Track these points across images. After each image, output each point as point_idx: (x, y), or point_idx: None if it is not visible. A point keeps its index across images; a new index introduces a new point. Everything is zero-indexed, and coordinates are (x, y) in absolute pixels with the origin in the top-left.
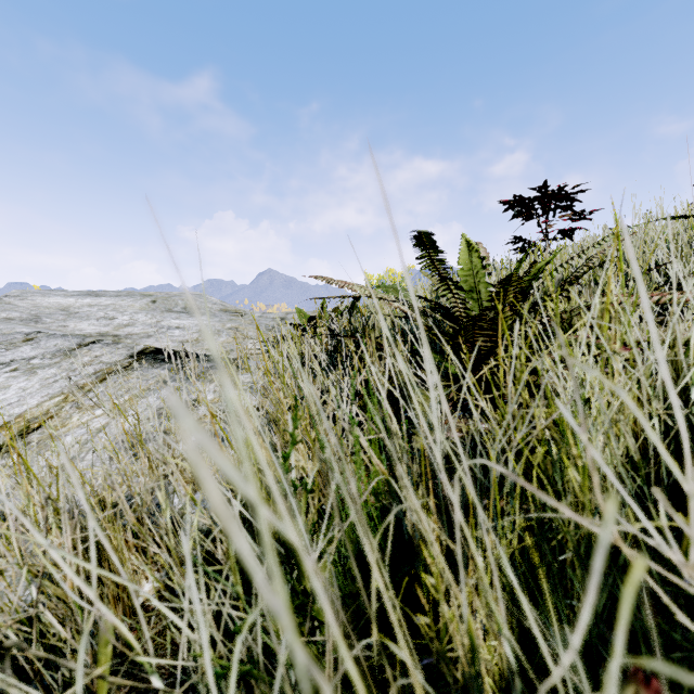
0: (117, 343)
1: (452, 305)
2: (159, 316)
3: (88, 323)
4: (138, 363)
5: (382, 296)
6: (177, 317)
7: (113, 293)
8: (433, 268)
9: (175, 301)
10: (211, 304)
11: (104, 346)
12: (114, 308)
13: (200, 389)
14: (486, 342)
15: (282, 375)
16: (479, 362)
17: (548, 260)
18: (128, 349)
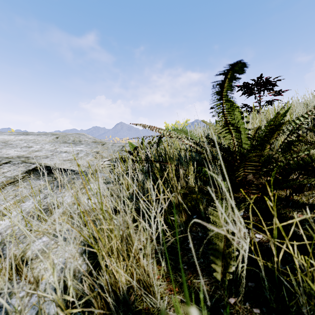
0: (21, 163)
1: (230, 144)
2: (58, 145)
3: (14, 150)
4: (28, 177)
5: (177, 136)
6: (67, 146)
7: (37, 133)
8: (221, 116)
9: (68, 137)
10: (88, 138)
11: (11, 165)
12: (34, 141)
13: (63, 195)
14: (252, 169)
15: (100, 204)
16: (248, 184)
17: (283, 114)
18: (26, 167)
